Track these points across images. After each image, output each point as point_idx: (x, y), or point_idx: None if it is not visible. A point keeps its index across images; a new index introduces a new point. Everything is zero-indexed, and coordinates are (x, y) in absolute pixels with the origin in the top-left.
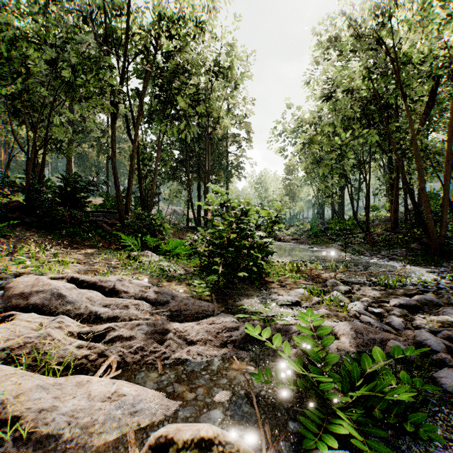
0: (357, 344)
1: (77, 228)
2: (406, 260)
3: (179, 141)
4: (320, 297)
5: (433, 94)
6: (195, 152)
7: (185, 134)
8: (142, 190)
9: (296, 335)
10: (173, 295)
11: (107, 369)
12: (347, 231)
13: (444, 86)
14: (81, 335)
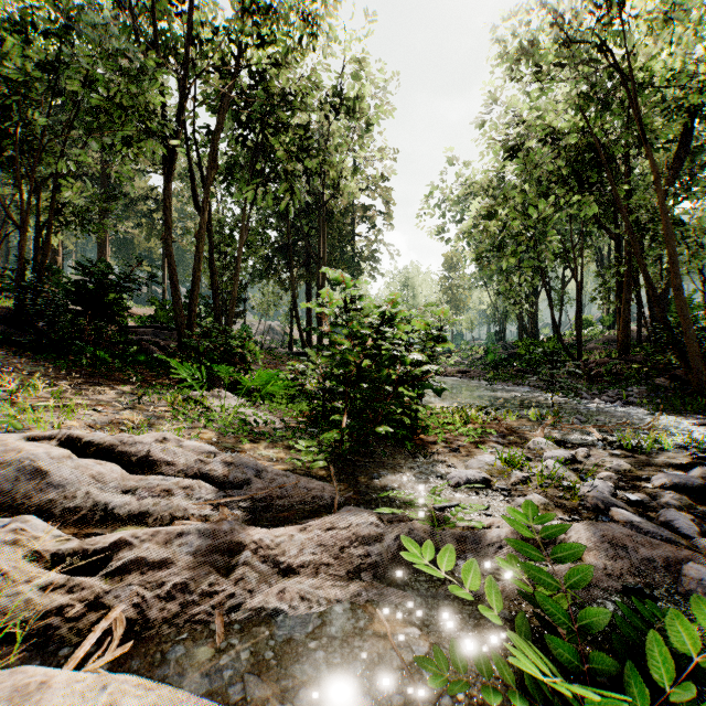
0: (619, 571)
1: (105, 351)
2: (652, 405)
3: (277, 215)
4: (522, 471)
5: (687, 136)
6: (303, 233)
7: (285, 201)
8: (217, 293)
9: (496, 550)
10: (259, 468)
11: (105, 638)
12: (555, 356)
13: (702, 127)
14: (59, 557)
